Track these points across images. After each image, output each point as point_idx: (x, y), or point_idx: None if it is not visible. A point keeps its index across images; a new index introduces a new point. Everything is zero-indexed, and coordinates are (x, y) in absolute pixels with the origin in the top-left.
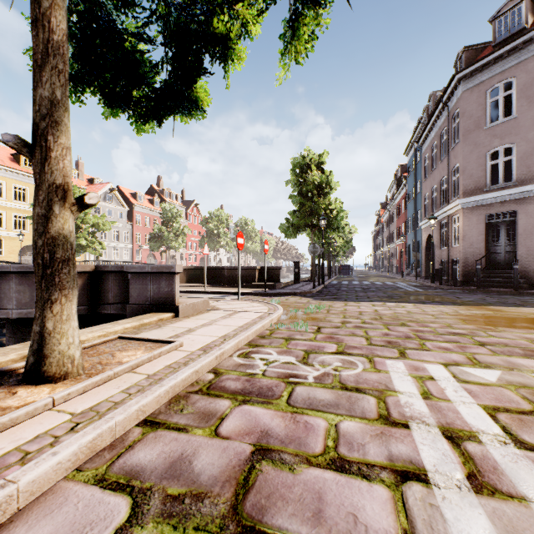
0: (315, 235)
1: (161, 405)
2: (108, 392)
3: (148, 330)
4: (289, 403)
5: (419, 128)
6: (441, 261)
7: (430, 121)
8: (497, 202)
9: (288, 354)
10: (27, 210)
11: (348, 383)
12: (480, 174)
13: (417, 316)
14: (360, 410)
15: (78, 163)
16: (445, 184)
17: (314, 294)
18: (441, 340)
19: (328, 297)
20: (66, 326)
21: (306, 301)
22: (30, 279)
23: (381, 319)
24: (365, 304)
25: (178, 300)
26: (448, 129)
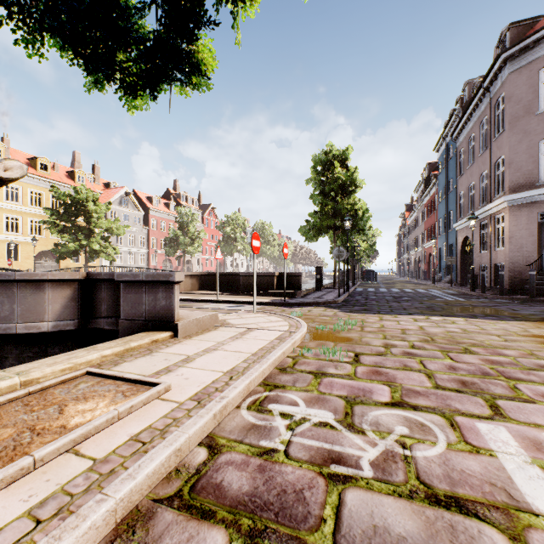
0: (338, 238)
1: None
2: (2, 514)
3: (134, 359)
4: None
5: (452, 120)
6: (481, 266)
7: (468, 110)
8: None
9: (321, 404)
10: (43, 215)
11: (435, 483)
12: (531, 167)
13: (479, 337)
14: None
15: (95, 168)
16: (486, 180)
17: (341, 305)
18: (538, 379)
19: (357, 308)
20: None
21: (333, 314)
22: (10, 288)
23: (434, 341)
24: (404, 318)
25: (178, 316)
26: (490, 118)
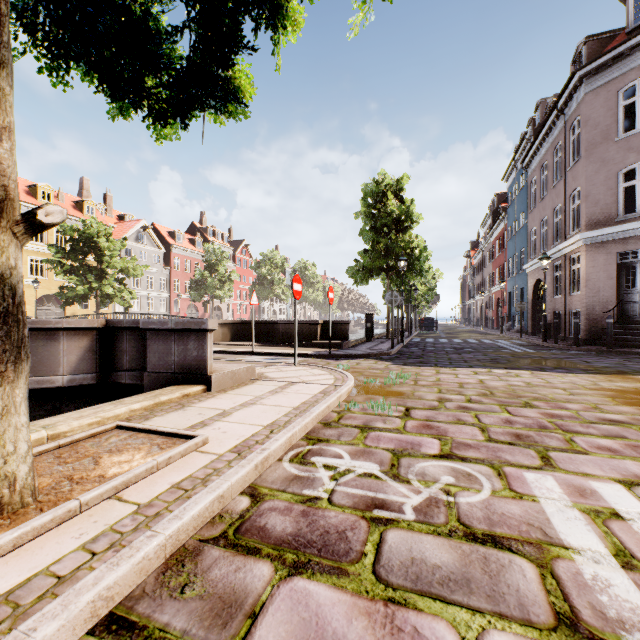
0: (392, 281)
1: (149, 575)
2: (58, 548)
3: (165, 413)
4: (377, 574)
5: (523, 145)
6: (555, 313)
7: (540, 135)
8: (633, 236)
9: (367, 457)
10: (46, 253)
11: (474, 523)
12: (609, 200)
13: (543, 391)
14: (515, 599)
15: (106, 197)
16: (561, 215)
17: (394, 357)
18: (596, 432)
19: (412, 360)
20: (0, 425)
21: (384, 366)
22: None
23: (493, 395)
24: (463, 371)
25: (211, 368)
26: (564, 144)
